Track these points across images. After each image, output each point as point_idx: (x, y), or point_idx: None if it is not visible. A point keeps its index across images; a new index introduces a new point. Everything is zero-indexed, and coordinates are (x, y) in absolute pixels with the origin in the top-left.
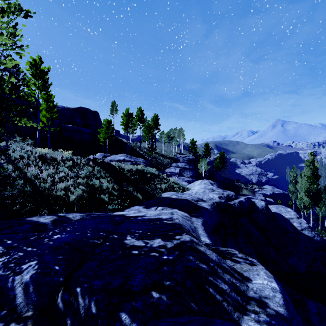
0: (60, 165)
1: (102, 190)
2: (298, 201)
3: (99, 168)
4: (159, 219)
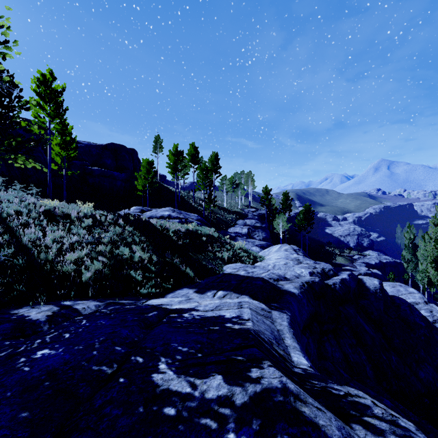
0: (75, 225)
1: (133, 263)
2: (420, 276)
3: (132, 229)
4: (218, 320)
